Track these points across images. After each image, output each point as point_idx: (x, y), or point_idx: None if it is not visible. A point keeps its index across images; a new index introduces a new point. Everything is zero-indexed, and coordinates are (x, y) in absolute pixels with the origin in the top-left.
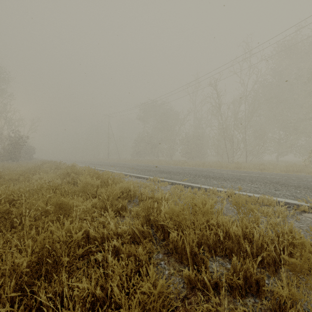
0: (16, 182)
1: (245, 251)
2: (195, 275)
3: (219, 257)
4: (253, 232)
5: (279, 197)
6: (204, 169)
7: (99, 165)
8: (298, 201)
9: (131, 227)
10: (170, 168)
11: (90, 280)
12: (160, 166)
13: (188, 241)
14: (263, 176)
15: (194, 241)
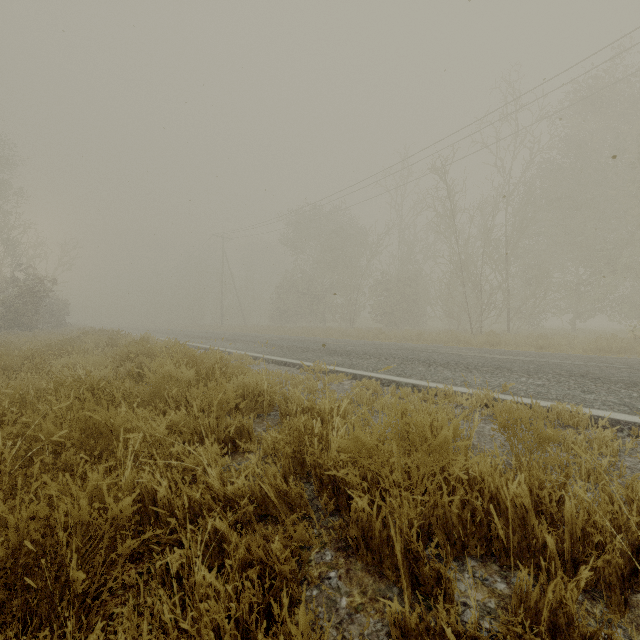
0: (14, 373)
1: (542, 547)
2: (418, 617)
3: (473, 559)
4: (557, 498)
5: (595, 407)
6: (421, 346)
7: (201, 337)
8: (639, 417)
9: (258, 483)
10: (350, 345)
11: (150, 622)
12: (329, 340)
13: (398, 524)
14: (551, 360)
15: (414, 523)
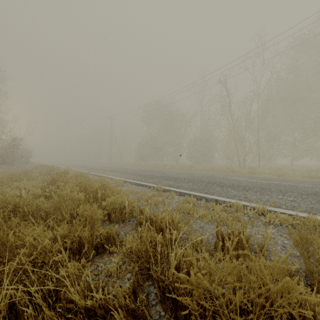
0: None
1: None
2: None
3: None
4: None
5: None
6: (215, 175)
7: (98, 169)
8: None
9: (111, 299)
10: (176, 174)
11: None
12: (165, 171)
13: None
14: (291, 184)
15: None
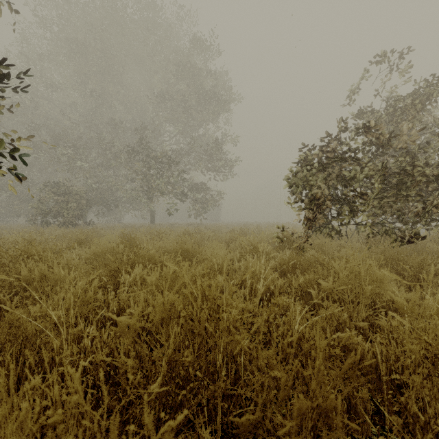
0: None
1: None
2: None
3: None
4: None
5: None
6: None
7: None
8: None
9: None
10: None
11: None
12: None
13: None
14: None
15: None
